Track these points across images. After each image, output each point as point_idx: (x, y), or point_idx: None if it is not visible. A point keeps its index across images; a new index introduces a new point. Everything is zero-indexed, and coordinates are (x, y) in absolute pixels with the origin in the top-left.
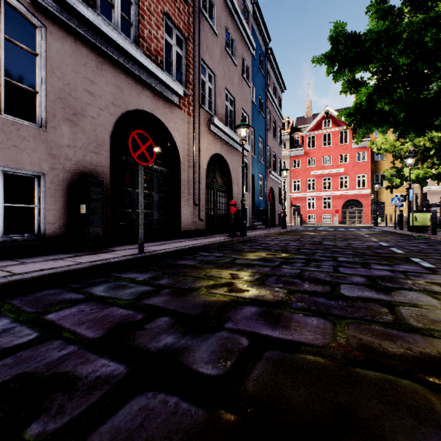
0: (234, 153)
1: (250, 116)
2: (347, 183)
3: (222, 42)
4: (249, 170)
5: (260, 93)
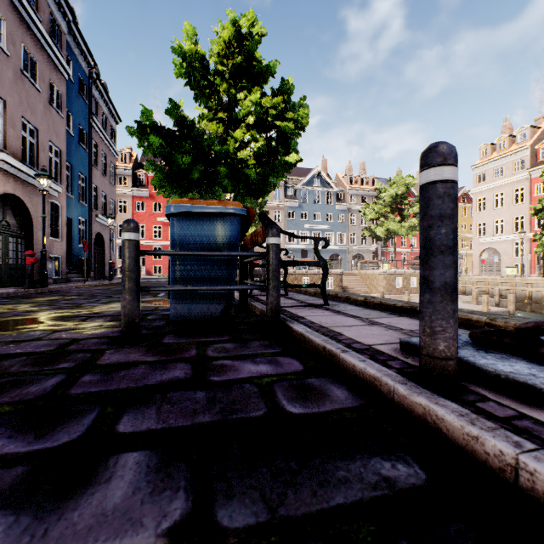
0: (37, 193)
1: (64, 150)
2: None
3: (18, 63)
4: (61, 213)
5: (81, 122)
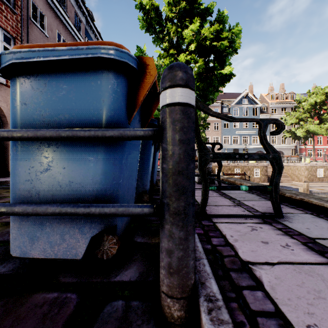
0: None
1: None
2: None
3: (54, 41)
4: None
5: None
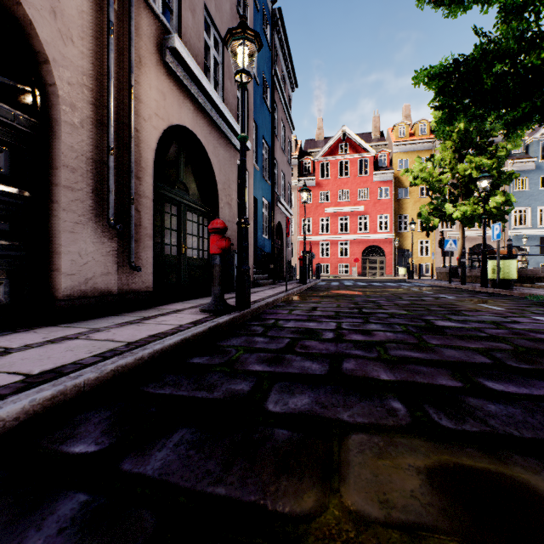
0: (223, 143)
1: (251, 92)
2: (368, 225)
3: None
4: (248, 185)
5: (264, 70)
